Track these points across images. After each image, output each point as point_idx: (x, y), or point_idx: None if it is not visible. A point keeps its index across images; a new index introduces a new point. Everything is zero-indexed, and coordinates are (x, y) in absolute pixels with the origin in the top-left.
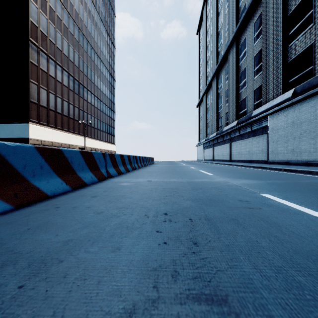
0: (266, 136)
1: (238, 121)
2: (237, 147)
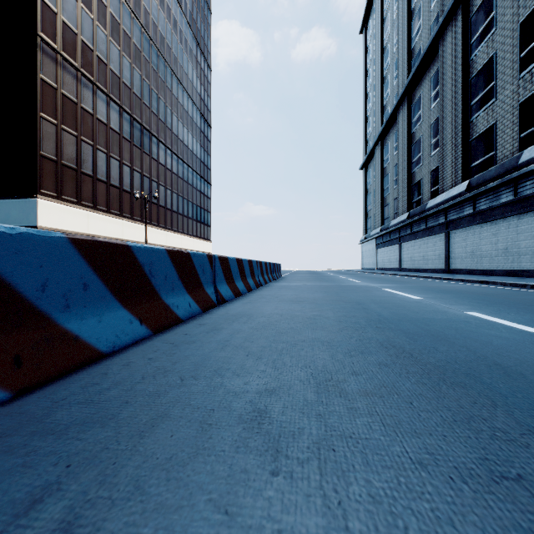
0: None
1: (470, 182)
2: (468, 241)
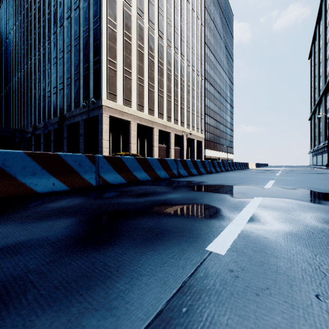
0: None
1: (324, 143)
2: (324, 158)
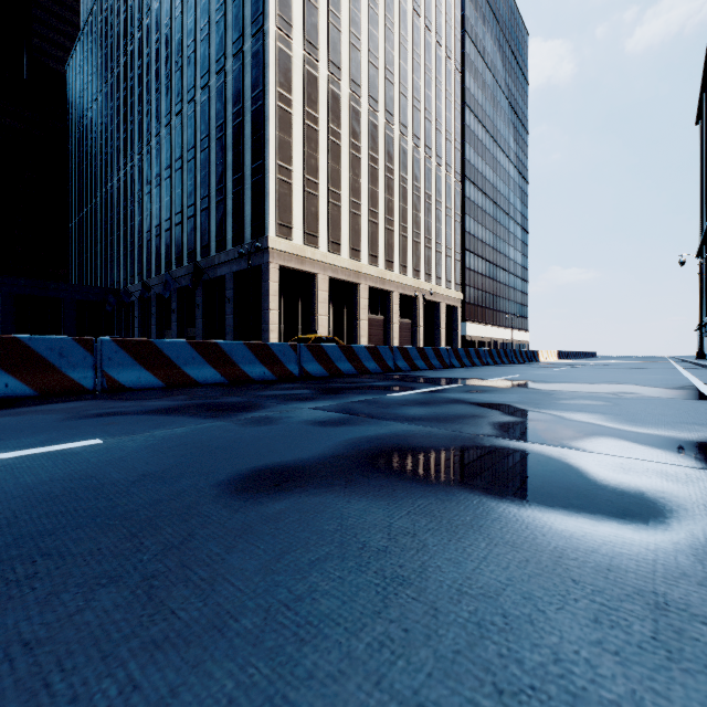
0: None
1: None
2: None
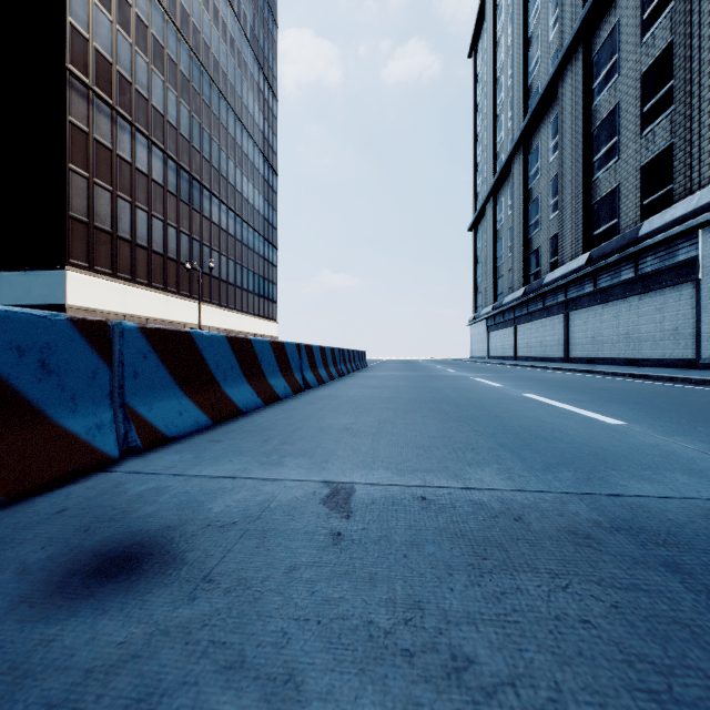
0: (689, 289)
1: (591, 254)
2: (589, 325)
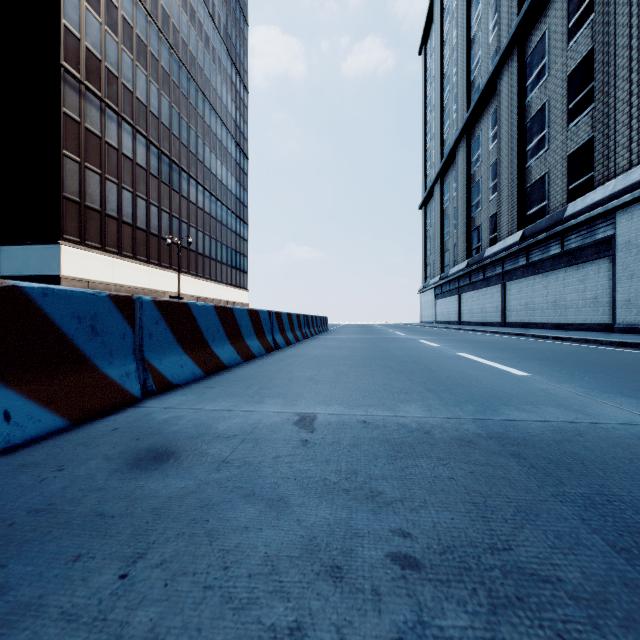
0: (606, 263)
1: (524, 232)
2: (522, 293)
